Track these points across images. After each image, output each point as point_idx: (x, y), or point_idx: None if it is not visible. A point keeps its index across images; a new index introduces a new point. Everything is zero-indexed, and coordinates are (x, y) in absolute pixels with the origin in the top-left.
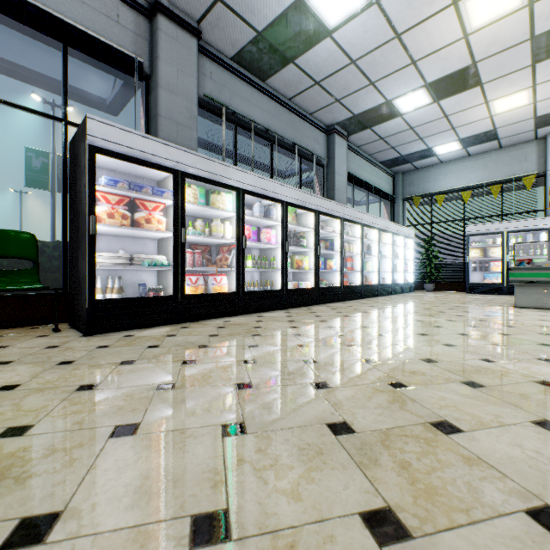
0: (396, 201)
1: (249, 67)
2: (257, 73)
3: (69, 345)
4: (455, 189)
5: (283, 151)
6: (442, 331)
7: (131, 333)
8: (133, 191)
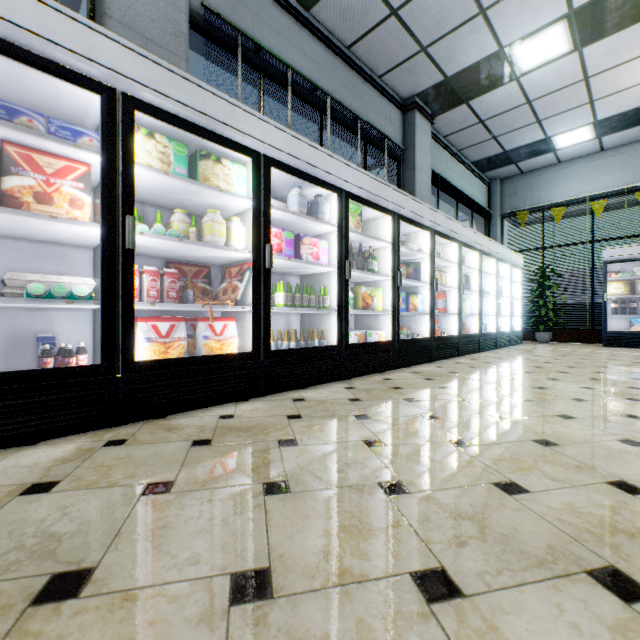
0: (492, 218)
1: None
2: None
3: None
4: (579, 199)
5: (338, 131)
6: None
7: None
8: None
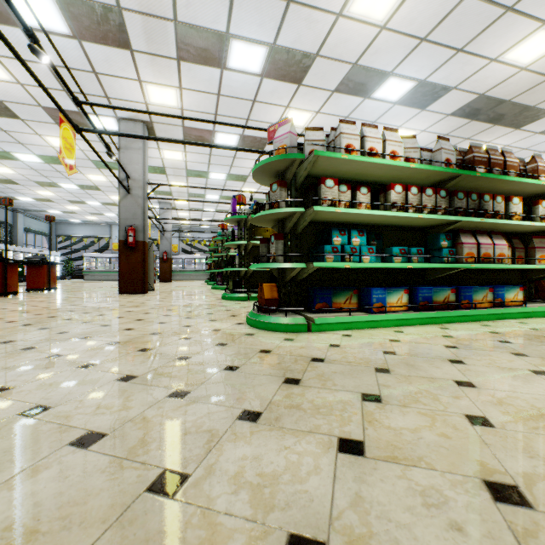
0: (53, 236)
1: None
2: None
3: None
4: (82, 236)
5: None
6: None
7: None
8: None
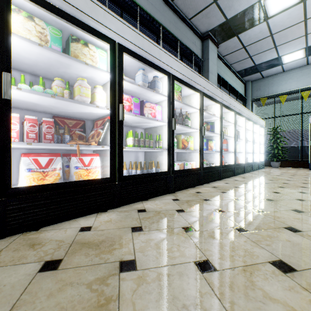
0: (247, 102)
1: None
2: None
3: None
4: (294, 90)
5: (166, 49)
6: None
7: None
8: None
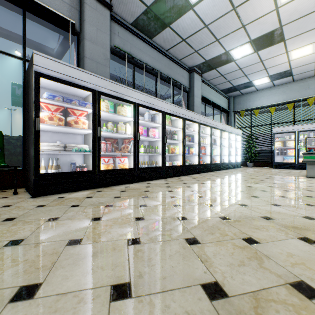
0: (230, 113)
1: (142, 30)
2: (147, 33)
3: (18, 205)
4: (265, 106)
5: (163, 82)
6: (267, 194)
7: (63, 195)
8: (66, 102)
